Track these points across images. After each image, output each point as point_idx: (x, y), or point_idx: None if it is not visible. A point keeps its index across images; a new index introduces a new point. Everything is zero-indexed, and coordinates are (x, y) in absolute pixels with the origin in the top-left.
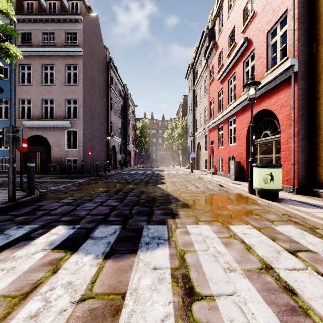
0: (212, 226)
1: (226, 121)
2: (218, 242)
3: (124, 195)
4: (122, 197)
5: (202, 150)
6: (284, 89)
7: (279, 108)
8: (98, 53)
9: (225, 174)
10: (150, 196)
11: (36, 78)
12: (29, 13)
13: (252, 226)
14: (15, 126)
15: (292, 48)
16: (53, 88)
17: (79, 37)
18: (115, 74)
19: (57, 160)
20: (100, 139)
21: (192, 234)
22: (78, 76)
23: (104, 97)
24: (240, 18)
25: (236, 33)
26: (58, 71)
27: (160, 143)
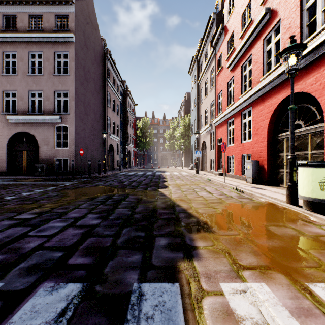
0: (274, 289)
1: (238, 114)
2: None
3: (114, 205)
4: (109, 209)
5: (207, 149)
6: None
7: (322, 88)
8: (93, 42)
9: (237, 175)
10: (149, 206)
11: (21, 67)
12: None
13: None
14: None
15: None
16: (41, 79)
17: (70, 21)
18: (113, 68)
19: (45, 159)
20: (95, 137)
21: None
22: (69, 65)
23: (100, 91)
24: None
25: (253, 7)
26: (46, 60)
27: (161, 143)
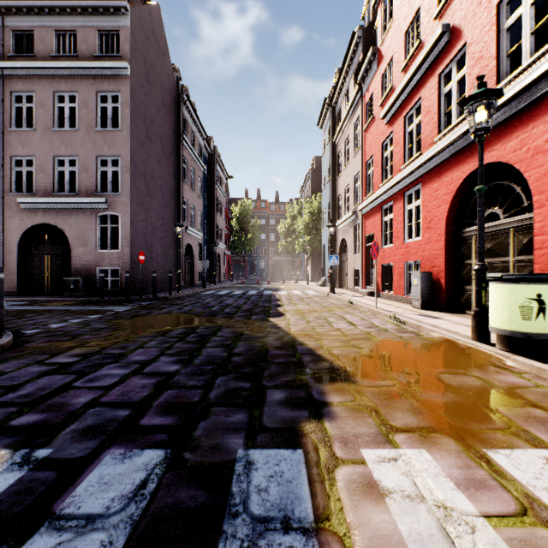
0: (438, 456)
1: (400, 196)
2: None
3: (199, 344)
4: (192, 349)
5: (349, 252)
6: (543, 113)
7: (531, 156)
8: (160, 75)
9: (398, 296)
10: (255, 345)
11: (42, 117)
12: None
13: None
14: (3, 208)
15: None
16: (74, 136)
17: (123, 40)
18: (192, 117)
19: (81, 270)
20: (163, 232)
21: (391, 499)
22: (121, 114)
23: (171, 156)
24: None
25: (423, 22)
26: (83, 105)
27: (273, 242)
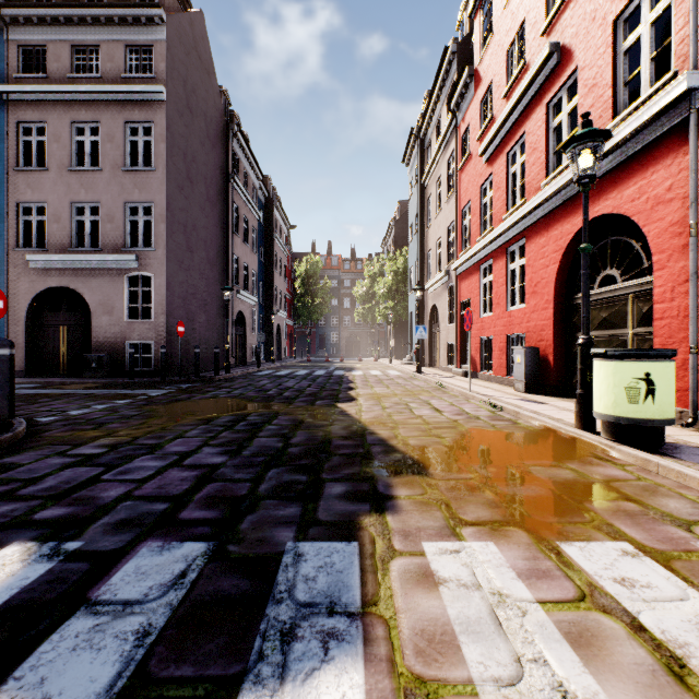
0: (505, 548)
1: (501, 253)
2: (548, 629)
3: (250, 433)
4: (242, 439)
5: (441, 322)
6: (664, 156)
7: (650, 207)
8: (204, 100)
9: (499, 377)
10: (317, 434)
11: (56, 154)
12: (40, 3)
13: (634, 548)
14: (8, 267)
15: (691, 45)
16: (96, 178)
17: (157, 58)
18: (244, 152)
19: (106, 344)
20: (208, 297)
21: (445, 588)
22: (155, 149)
23: (218, 201)
24: (538, 1)
25: (529, 38)
26: (108, 139)
27: (347, 309)
